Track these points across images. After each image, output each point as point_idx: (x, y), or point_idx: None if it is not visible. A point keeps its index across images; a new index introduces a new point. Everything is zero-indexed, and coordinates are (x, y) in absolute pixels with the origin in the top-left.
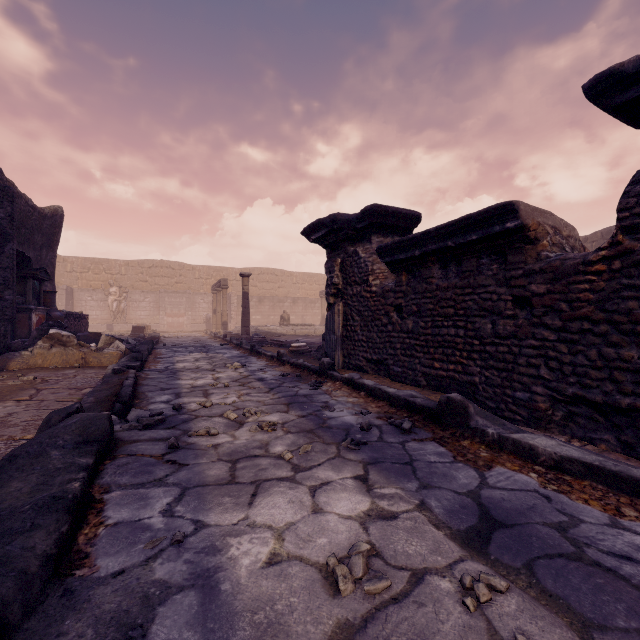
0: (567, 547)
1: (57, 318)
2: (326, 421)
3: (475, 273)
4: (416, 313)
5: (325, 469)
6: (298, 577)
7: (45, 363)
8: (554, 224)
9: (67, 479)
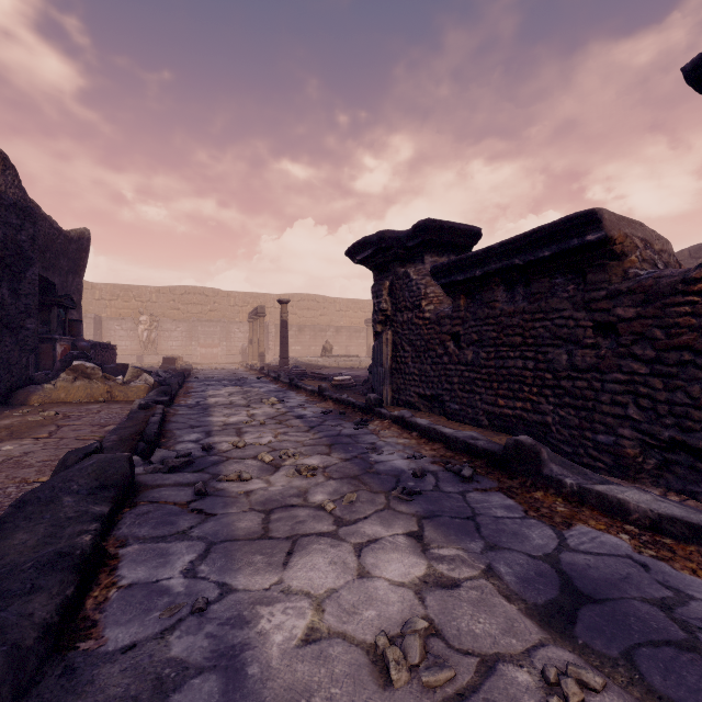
0: (676, 632)
1: (83, 349)
2: (373, 465)
3: (547, 295)
4: (476, 342)
5: (372, 523)
6: (341, 660)
7: (68, 397)
8: (644, 236)
9: (78, 531)
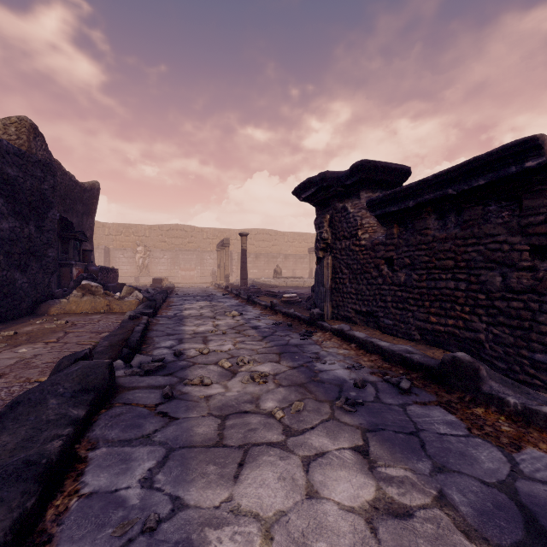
0: None
1: (93, 272)
2: (317, 374)
3: (480, 222)
4: (409, 266)
5: (319, 434)
6: None
7: (78, 309)
8: None
9: (52, 435)
